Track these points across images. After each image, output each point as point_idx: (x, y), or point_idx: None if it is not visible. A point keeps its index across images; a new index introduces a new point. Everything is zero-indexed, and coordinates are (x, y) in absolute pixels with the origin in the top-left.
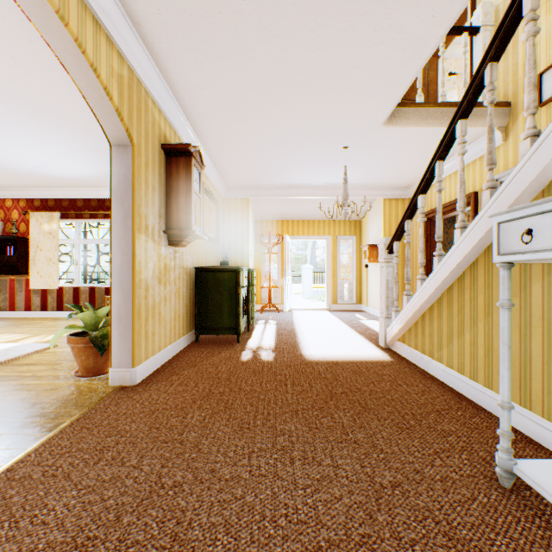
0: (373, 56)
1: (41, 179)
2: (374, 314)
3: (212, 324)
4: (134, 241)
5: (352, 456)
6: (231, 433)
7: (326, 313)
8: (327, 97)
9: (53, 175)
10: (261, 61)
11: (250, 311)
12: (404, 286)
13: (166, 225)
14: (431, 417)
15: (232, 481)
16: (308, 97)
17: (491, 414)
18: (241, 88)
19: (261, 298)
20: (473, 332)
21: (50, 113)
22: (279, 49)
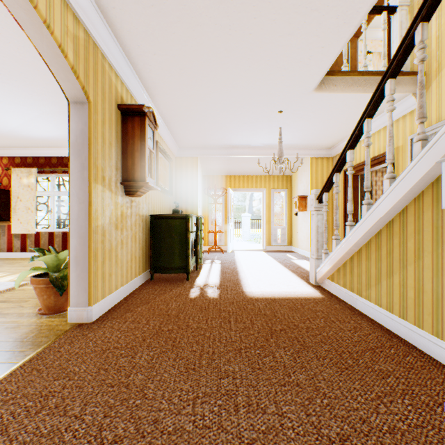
0: (309, 23)
1: (20, 140)
2: (303, 254)
3: (165, 264)
4: (90, 191)
5: (296, 402)
6: (177, 375)
7: (262, 253)
8: (266, 63)
9: (30, 136)
10: (207, 28)
11: (198, 253)
12: (329, 231)
13: (122, 177)
14: (367, 356)
15: (175, 435)
16: (249, 64)
17: (422, 352)
18: (189, 54)
19: (208, 241)
20: (402, 274)
21: (20, 78)
22: (223, 15)
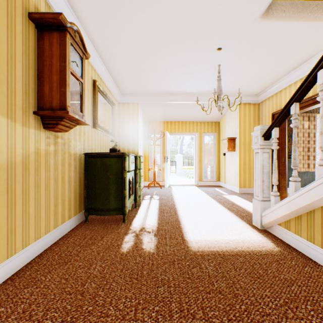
0: None
1: None
2: (231, 189)
3: (100, 206)
4: None
5: None
6: None
7: (195, 188)
8: None
9: None
10: None
11: (137, 191)
12: None
13: (37, 106)
14: None
15: None
16: None
17: None
18: None
19: (148, 177)
20: None
21: None
22: None
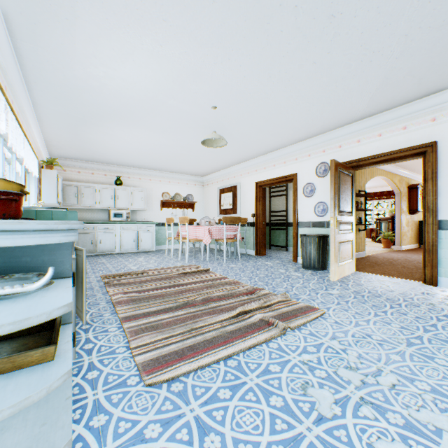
0: None
1: None
2: None
3: None
4: (400, 216)
5: None
6: None
7: None
8: None
9: None
10: None
11: None
12: None
13: (407, 209)
14: None
15: None
16: None
17: None
18: None
19: None
20: None
21: None
22: None
